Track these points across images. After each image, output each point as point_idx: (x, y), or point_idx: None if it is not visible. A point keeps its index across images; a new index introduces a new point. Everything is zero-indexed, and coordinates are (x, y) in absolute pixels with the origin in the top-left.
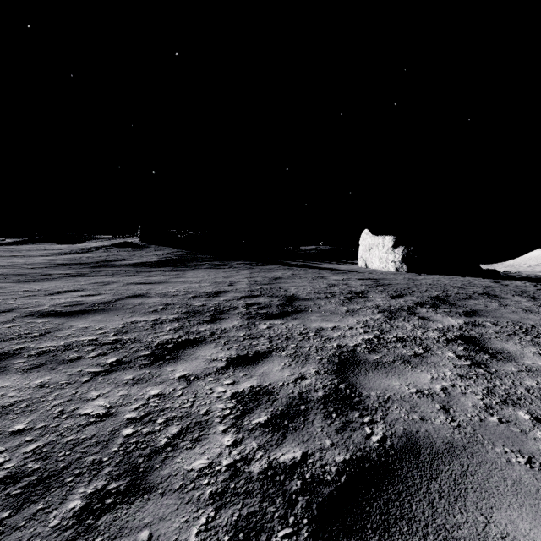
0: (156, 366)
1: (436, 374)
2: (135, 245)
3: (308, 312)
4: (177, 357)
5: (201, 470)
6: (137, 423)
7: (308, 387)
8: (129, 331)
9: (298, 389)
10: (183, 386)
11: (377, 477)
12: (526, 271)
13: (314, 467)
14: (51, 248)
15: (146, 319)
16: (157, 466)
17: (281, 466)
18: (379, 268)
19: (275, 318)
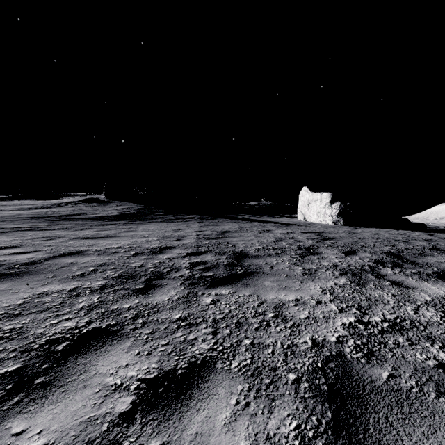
0: None
1: None
2: (100, 201)
3: (260, 274)
4: (55, 382)
5: None
6: None
7: None
8: (23, 313)
9: None
10: None
11: None
12: (433, 223)
13: None
14: (26, 204)
15: (62, 289)
16: None
17: None
18: (317, 221)
19: (222, 284)
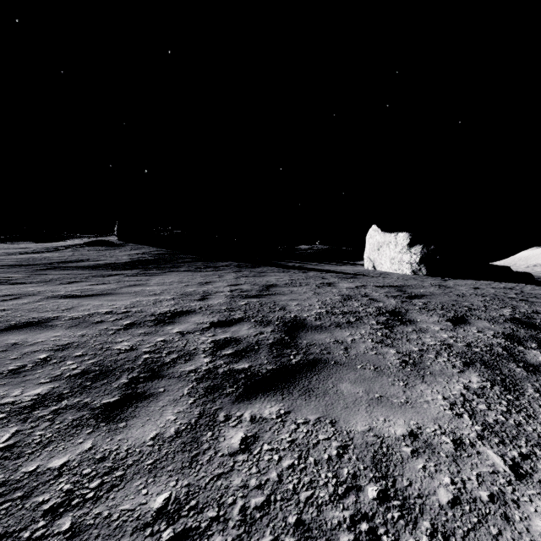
0: None
1: None
2: (111, 244)
3: (329, 366)
4: None
5: None
6: None
7: None
8: None
9: None
10: None
11: None
12: None
13: None
14: (15, 247)
15: None
16: None
17: None
18: (391, 270)
19: (264, 390)
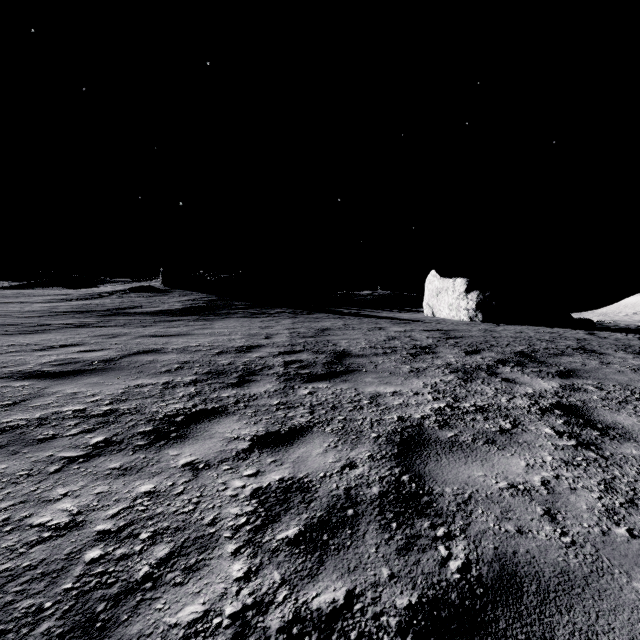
0: (156, 448)
1: (532, 460)
2: (156, 290)
3: (361, 372)
4: (186, 435)
5: (191, 625)
6: (110, 540)
7: (358, 480)
8: (130, 398)
9: (345, 482)
10: (186, 479)
11: (460, 637)
12: (622, 321)
13: (363, 619)
14: (56, 294)
15: (155, 382)
16: (125, 617)
17: (314, 616)
18: (449, 317)
19: (319, 380)
